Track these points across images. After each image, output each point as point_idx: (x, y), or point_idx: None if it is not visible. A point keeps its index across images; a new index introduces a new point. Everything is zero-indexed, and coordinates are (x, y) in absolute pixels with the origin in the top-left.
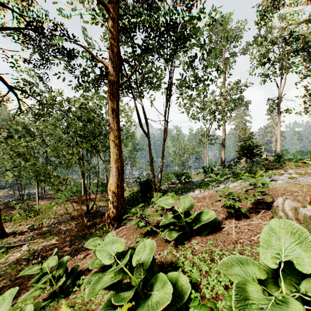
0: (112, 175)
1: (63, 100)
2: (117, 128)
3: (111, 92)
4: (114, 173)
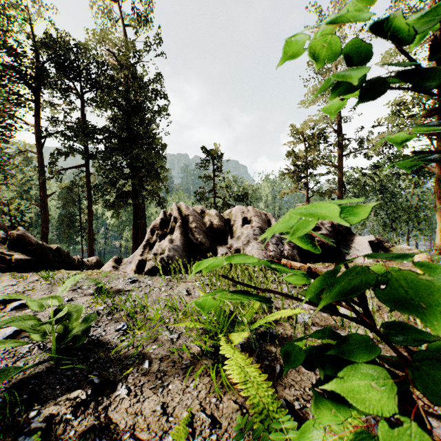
0: (436, 239)
1: (359, 176)
2: None
3: (436, 187)
4: (439, 238)
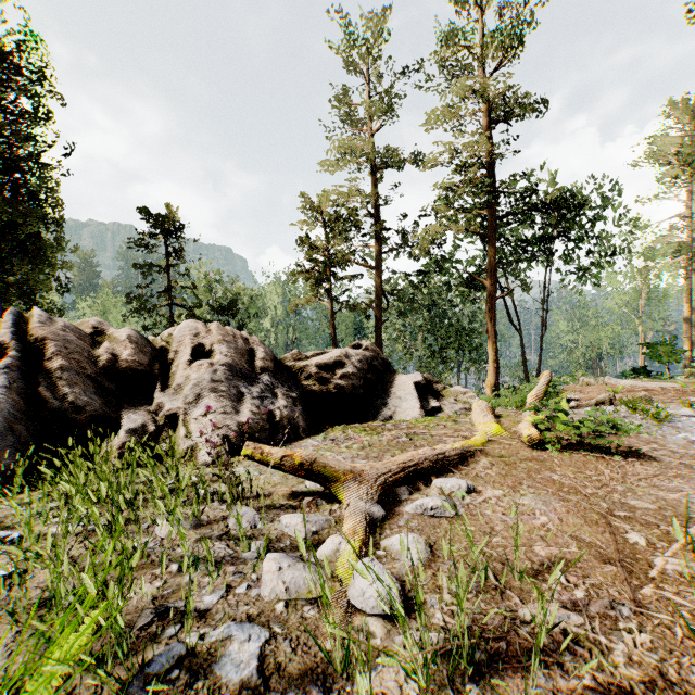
0: (489, 373)
1: (404, 286)
2: (495, 334)
3: (489, 305)
4: (492, 372)
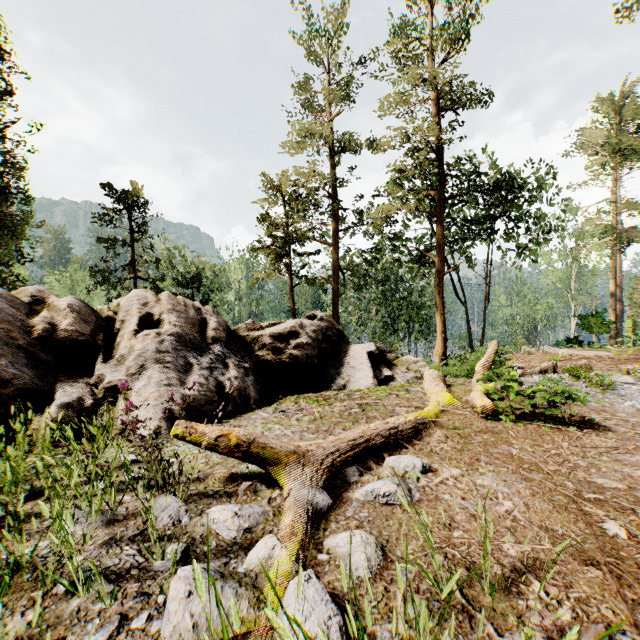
0: (437, 343)
1: (359, 262)
2: (443, 306)
3: (438, 280)
4: (440, 342)
